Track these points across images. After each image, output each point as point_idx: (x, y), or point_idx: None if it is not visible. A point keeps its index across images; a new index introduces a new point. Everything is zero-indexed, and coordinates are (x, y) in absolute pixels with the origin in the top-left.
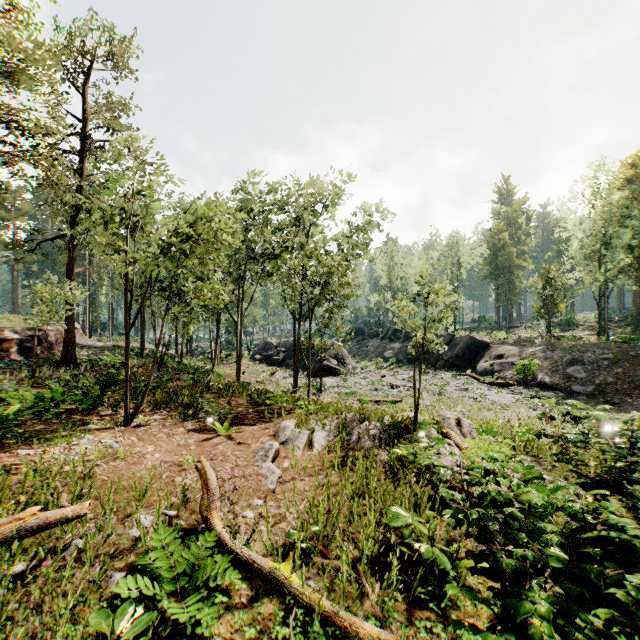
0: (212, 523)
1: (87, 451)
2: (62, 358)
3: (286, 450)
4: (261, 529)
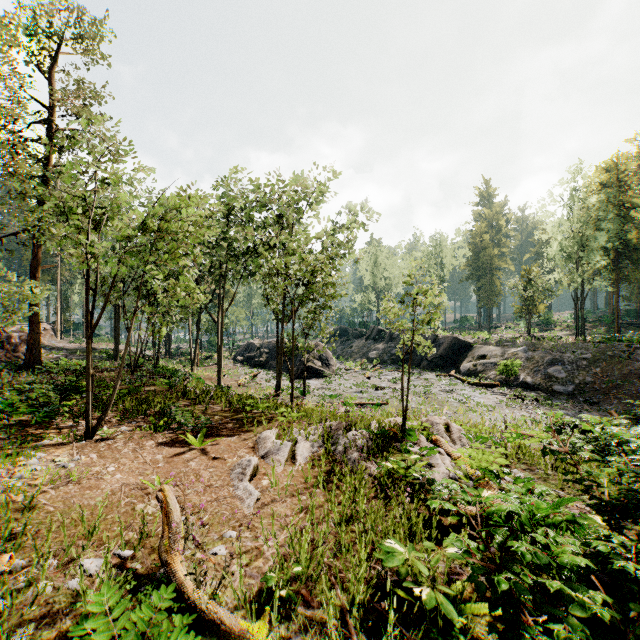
0: (174, 567)
1: (35, 473)
2: (26, 362)
3: (266, 465)
4: (233, 570)
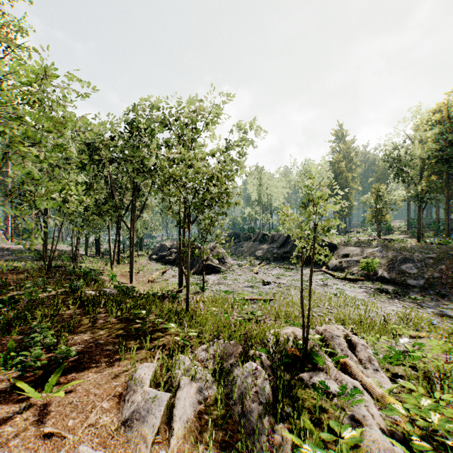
0: None
1: None
2: None
3: (123, 448)
4: None
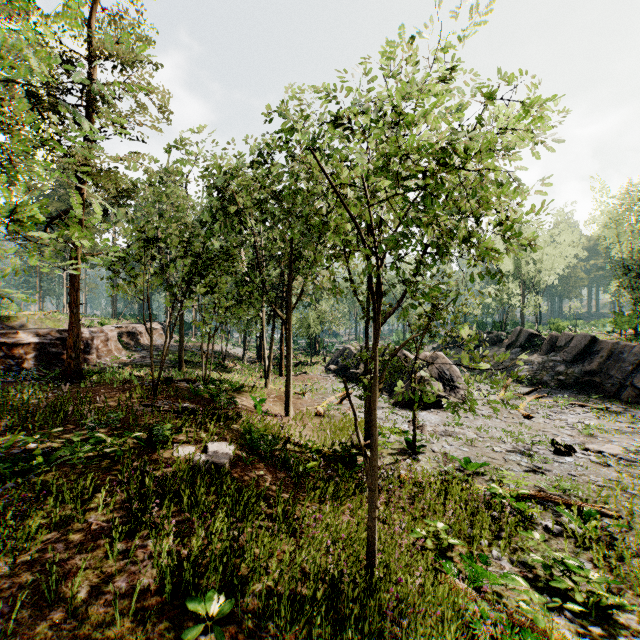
0: None
1: None
2: (63, 370)
3: None
4: None
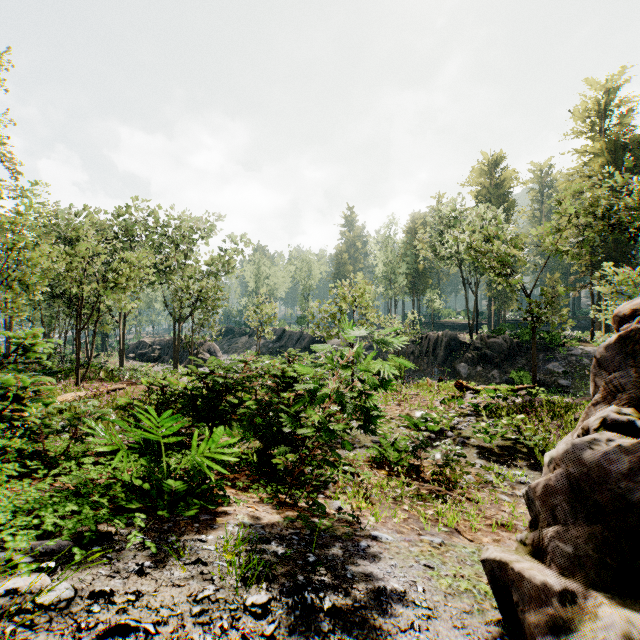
0: None
1: None
2: None
3: None
4: None
